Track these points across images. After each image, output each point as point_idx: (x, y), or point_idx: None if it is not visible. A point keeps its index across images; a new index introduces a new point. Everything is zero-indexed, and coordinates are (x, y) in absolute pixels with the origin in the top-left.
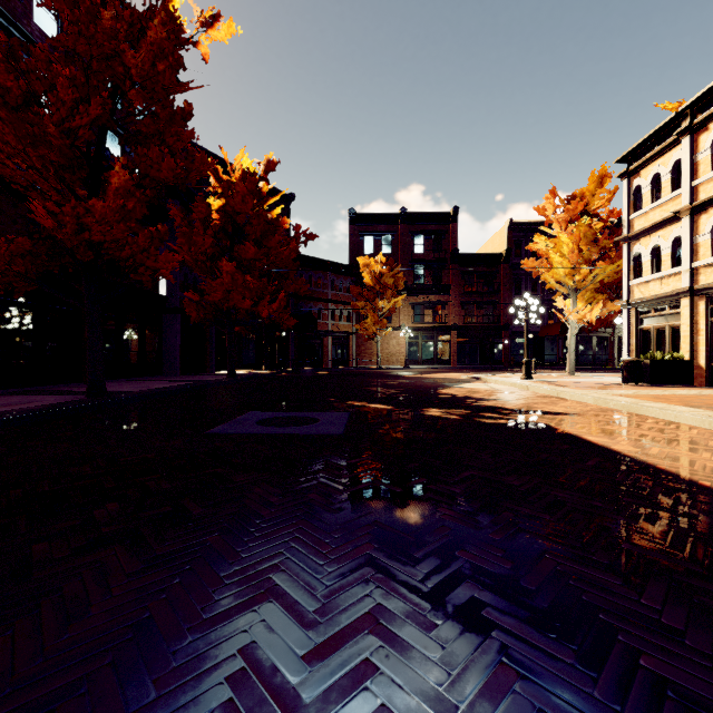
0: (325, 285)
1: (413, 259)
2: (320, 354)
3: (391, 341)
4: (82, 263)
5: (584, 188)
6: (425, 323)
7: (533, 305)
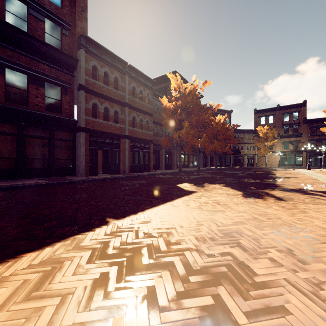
0: (244, 138)
1: (282, 124)
2: (242, 162)
3: (272, 157)
4: (198, 148)
5: None
6: (288, 149)
7: (309, 147)
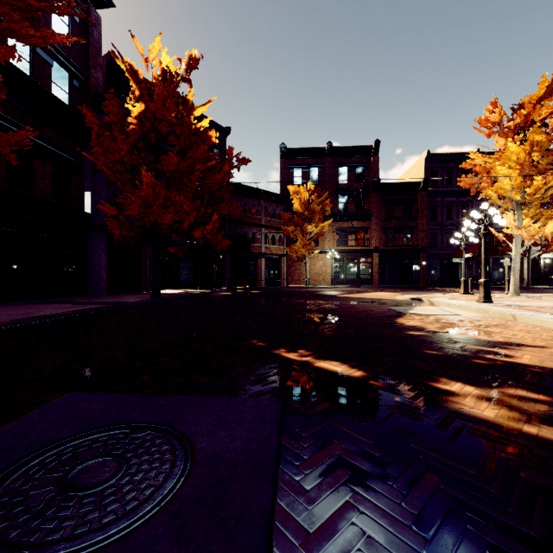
0: (259, 212)
1: (338, 188)
2: (254, 274)
3: (318, 262)
4: None
5: (533, 95)
6: (349, 246)
7: (496, 216)
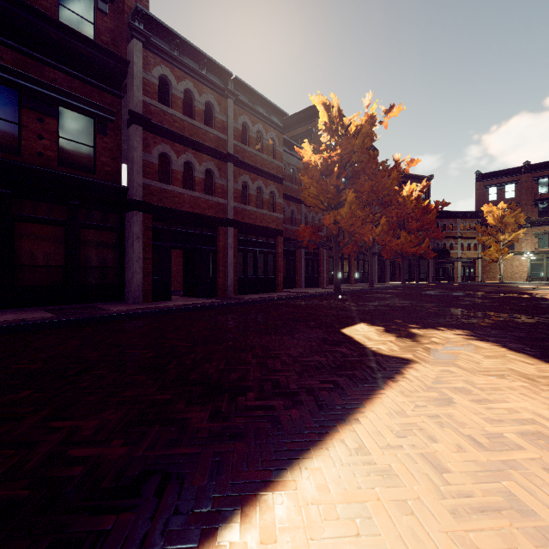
0: (455, 227)
1: (536, 199)
2: (451, 273)
3: (514, 263)
4: (370, 247)
5: None
6: (548, 248)
7: None
